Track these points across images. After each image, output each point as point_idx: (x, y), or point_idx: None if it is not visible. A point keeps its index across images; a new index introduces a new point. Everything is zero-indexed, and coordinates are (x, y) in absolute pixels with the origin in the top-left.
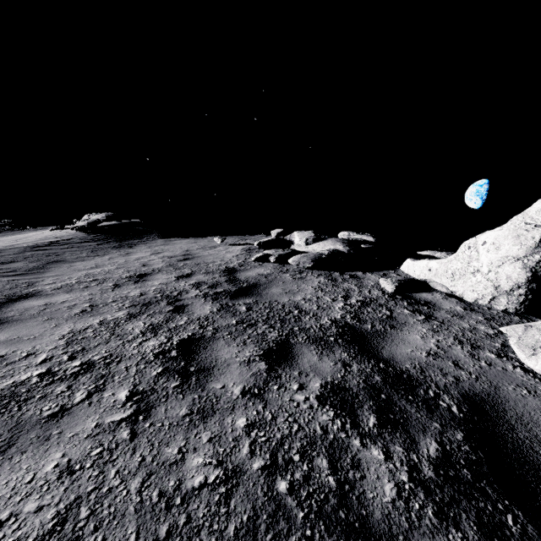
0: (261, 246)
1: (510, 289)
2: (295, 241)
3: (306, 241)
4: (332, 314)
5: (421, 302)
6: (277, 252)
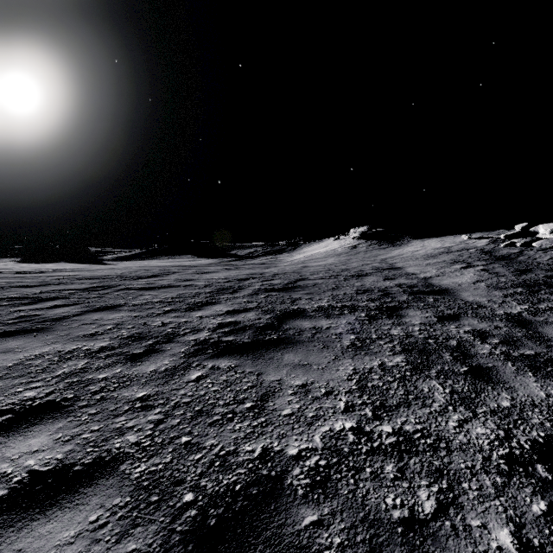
0: (507, 237)
1: None
2: (539, 231)
3: (550, 230)
4: None
5: None
6: (522, 240)
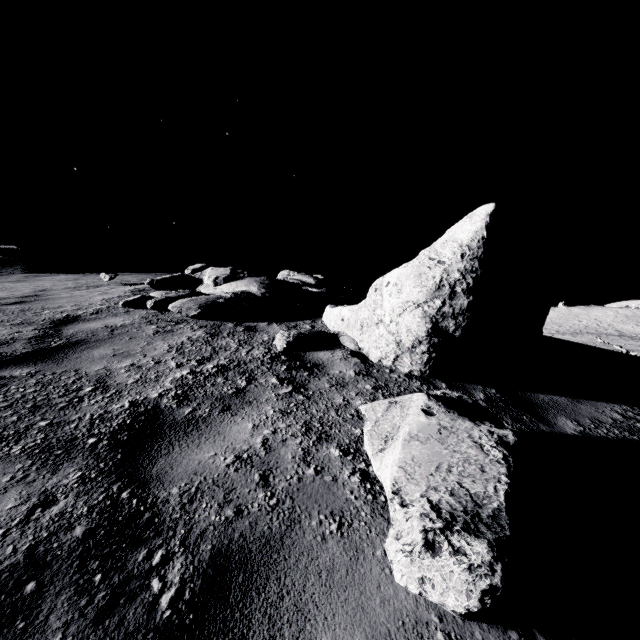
0: (154, 286)
1: (411, 345)
2: (204, 280)
3: (215, 280)
4: (150, 390)
5: (308, 364)
6: (168, 294)
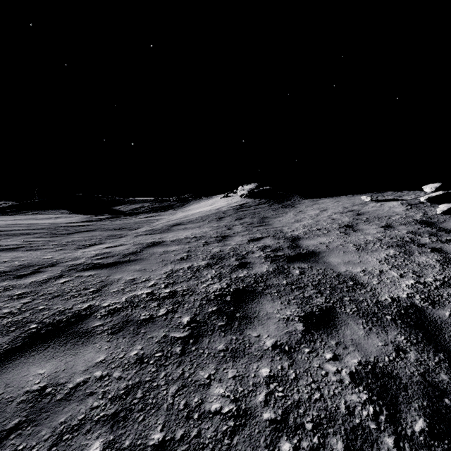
0: (430, 201)
1: None
2: None
3: None
4: None
5: None
6: None
